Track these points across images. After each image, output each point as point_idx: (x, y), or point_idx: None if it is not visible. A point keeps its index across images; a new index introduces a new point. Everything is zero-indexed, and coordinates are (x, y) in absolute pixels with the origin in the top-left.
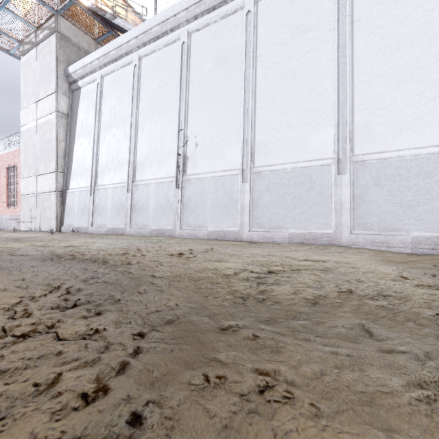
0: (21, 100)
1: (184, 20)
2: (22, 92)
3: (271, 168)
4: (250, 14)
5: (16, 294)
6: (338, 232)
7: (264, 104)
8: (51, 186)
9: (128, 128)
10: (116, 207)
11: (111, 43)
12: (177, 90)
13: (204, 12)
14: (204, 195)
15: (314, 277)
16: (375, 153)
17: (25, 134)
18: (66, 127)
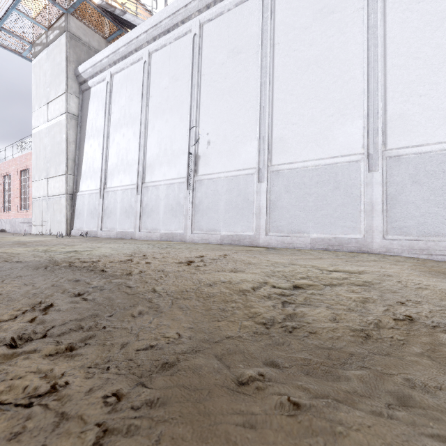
0: (33, 102)
1: (196, 10)
2: (34, 94)
3: (291, 166)
4: None
5: None
6: (368, 237)
7: (282, 96)
8: (61, 188)
9: (138, 127)
10: (126, 210)
11: (120, 39)
12: (188, 85)
13: None
14: (217, 196)
15: (354, 295)
16: (413, 147)
17: (37, 136)
18: (76, 129)
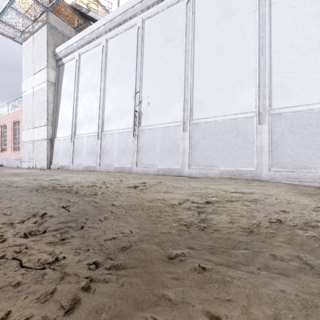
0: (23, 74)
1: (139, 10)
2: (24, 68)
3: (206, 120)
4: (189, 3)
5: None
6: (259, 169)
7: (200, 71)
8: (43, 135)
9: (98, 92)
10: (90, 151)
11: (86, 30)
12: (134, 63)
13: (154, 3)
14: (154, 141)
15: (245, 207)
16: (289, 107)
17: (25, 98)
18: (54, 93)
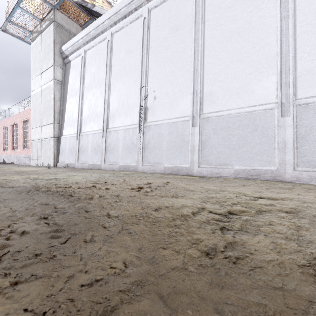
0: (31, 73)
1: None
2: (32, 67)
3: (218, 114)
4: None
5: None
6: (282, 168)
7: (211, 60)
8: (50, 133)
9: (103, 88)
10: (95, 148)
11: (91, 25)
12: (139, 56)
13: None
14: (161, 138)
15: (286, 222)
16: None
17: (34, 97)
18: (61, 91)
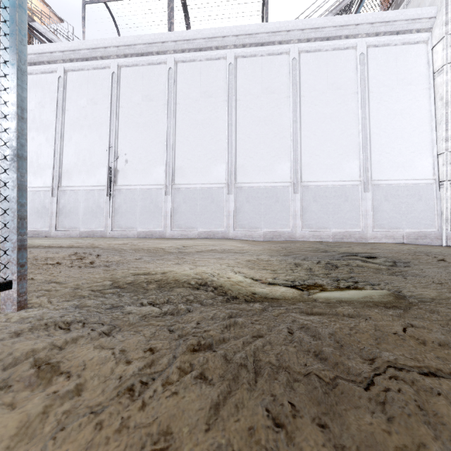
0: None
1: (115, 54)
2: None
3: (187, 186)
4: (171, 70)
5: (59, 254)
6: (227, 230)
7: (182, 140)
8: None
9: (52, 135)
10: (38, 210)
11: (30, 47)
12: (107, 111)
13: (133, 54)
14: (134, 202)
15: (204, 246)
16: (247, 183)
17: None
18: None
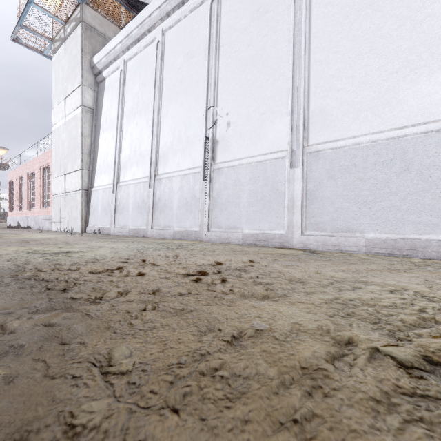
0: (53, 99)
1: None
2: (54, 91)
3: (336, 144)
4: None
5: None
6: None
7: (323, 56)
8: (77, 184)
9: (151, 115)
10: (138, 205)
11: (133, 21)
12: (205, 60)
13: None
14: (238, 187)
15: None
16: None
17: (56, 133)
18: (92, 122)
